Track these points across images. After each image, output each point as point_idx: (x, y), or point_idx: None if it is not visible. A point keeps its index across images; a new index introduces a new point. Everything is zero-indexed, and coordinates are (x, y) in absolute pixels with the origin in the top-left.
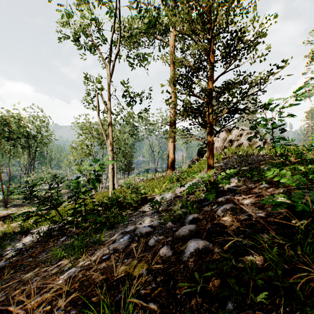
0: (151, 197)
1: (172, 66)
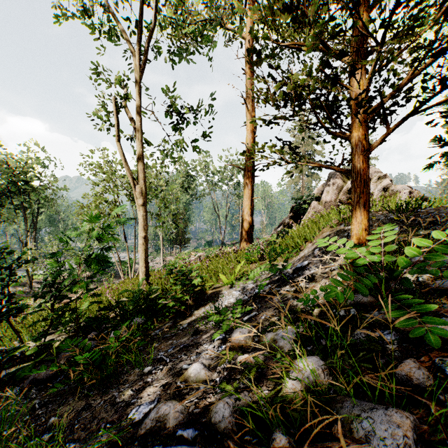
0: (213, 291)
1: (249, 72)
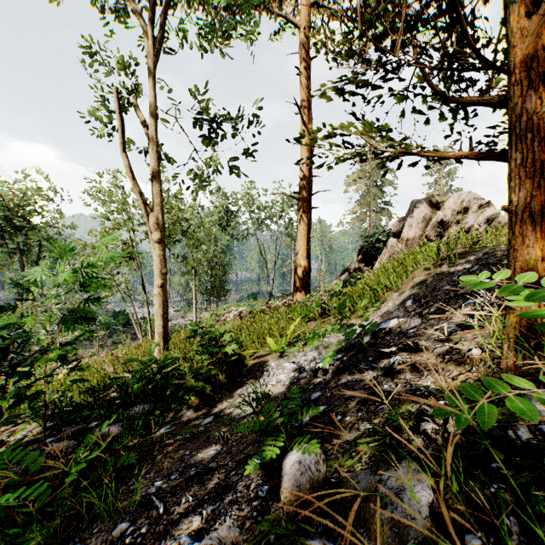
0: (256, 361)
1: (304, 73)
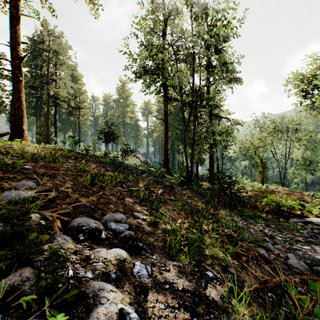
0: None
1: None
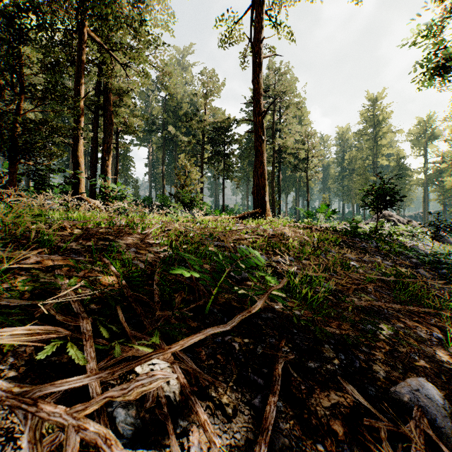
0: None
1: None
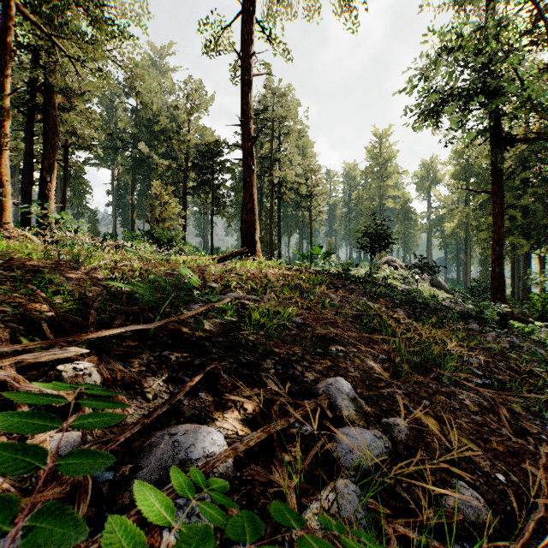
0: None
1: None
